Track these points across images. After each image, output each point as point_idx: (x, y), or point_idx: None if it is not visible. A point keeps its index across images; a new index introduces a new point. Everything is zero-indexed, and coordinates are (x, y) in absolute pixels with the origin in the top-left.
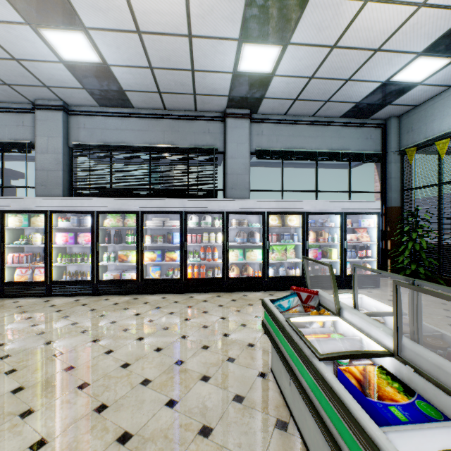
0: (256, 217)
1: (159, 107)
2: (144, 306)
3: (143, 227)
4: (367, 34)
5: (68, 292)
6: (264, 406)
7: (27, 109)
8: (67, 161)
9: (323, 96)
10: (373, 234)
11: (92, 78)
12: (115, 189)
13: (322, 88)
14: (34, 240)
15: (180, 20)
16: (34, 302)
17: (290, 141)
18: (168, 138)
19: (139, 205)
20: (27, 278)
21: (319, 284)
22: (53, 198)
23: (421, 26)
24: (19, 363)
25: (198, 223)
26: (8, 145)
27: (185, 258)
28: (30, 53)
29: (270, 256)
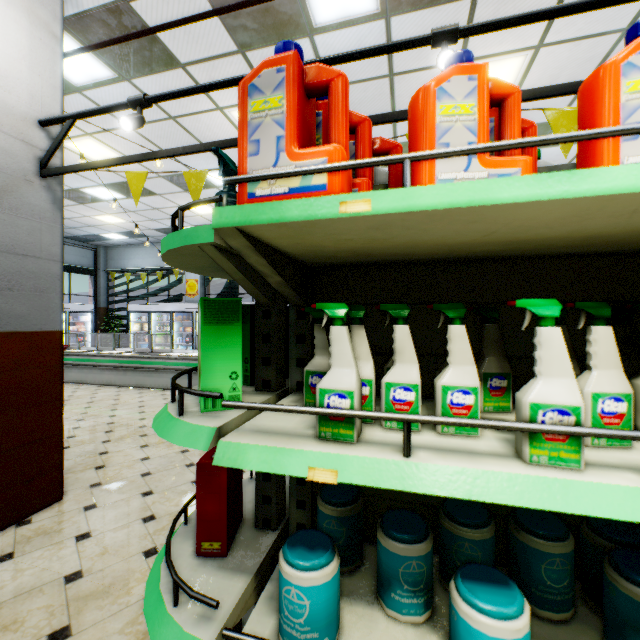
0: None
1: None
2: None
3: None
4: (87, 221)
5: None
6: None
7: None
8: None
9: None
10: (89, 326)
11: None
12: None
13: None
14: None
15: None
16: None
17: None
18: None
19: None
20: None
21: None
22: None
23: (113, 227)
24: None
25: None
26: None
27: None
28: None
29: None
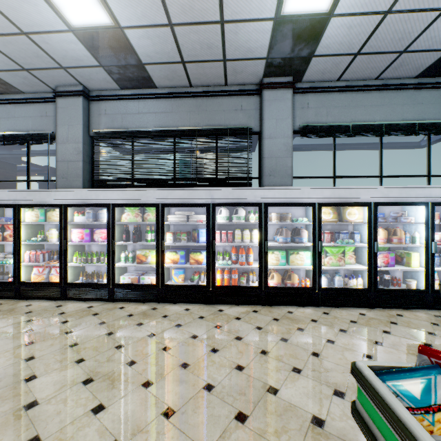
0: (302, 210)
1: (184, 84)
2: (161, 321)
3: (163, 223)
4: None
5: (83, 296)
6: None
7: (50, 98)
8: (88, 151)
9: (398, 44)
10: None
11: (107, 50)
12: (137, 179)
13: (400, 29)
14: (50, 237)
15: None
16: (46, 307)
17: (345, 114)
18: (193, 119)
19: (159, 196)
20: (43, 278)
21: (393, 300)
22: (67, 190)
23: None
24: None
25: (228, 217)
26: (32, 137)
27: (213, 260)
28: (36, 21)
29: (322, 261)
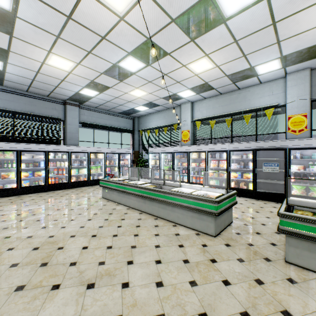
0: (83, 154)
1: (23, 90)
2: (31, 197)
3: (21, 159)
4: (126, 98)
5: None
6: (103, 201)
7: None
8: None
9: (112, 106)
10: (129, 161)
11: None
12: None
13: (112, 104)
14: None
15: (61, 76)
16: None
17: (98, 120)
18: (28, 108)
19: (19, 147)
20: None
21: None
22: None
23: (140, 101)
24: (1, 214)
25: (54, 156)
26: None
27: (48, 174)
28: None
29: (90, 171)
